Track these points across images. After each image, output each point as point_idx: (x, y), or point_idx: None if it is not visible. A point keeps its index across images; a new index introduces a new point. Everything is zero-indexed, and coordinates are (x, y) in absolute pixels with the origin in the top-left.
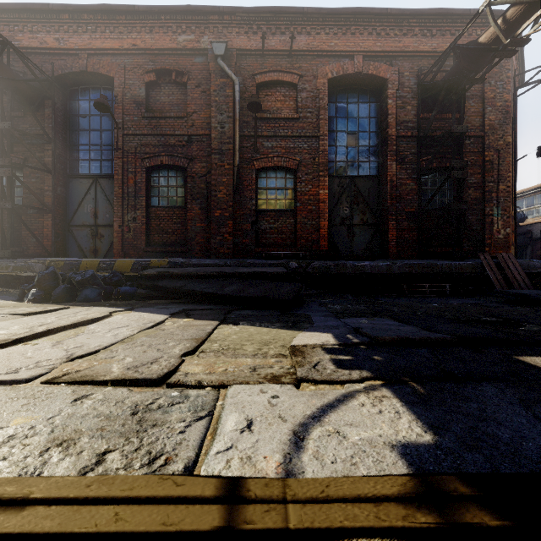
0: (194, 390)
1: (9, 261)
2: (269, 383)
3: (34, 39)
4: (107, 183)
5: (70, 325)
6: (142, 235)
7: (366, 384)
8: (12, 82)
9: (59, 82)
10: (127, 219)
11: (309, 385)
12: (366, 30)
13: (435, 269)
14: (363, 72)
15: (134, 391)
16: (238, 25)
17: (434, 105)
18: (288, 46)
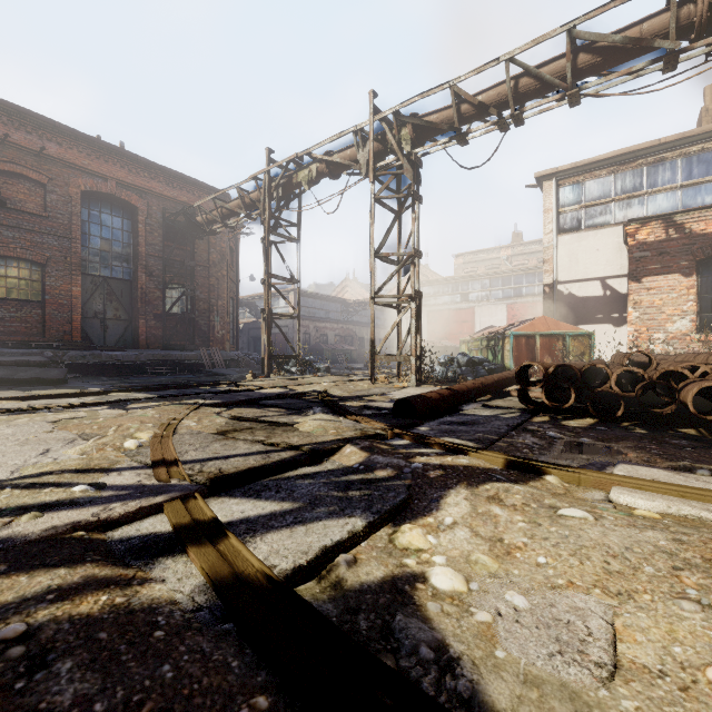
0: None
1: None
2: None
3: None
4: None
5: None
6: None
7: None
8: None
9: None
10: None
11: None
12: (119, 162)
13: (171, 357)
14: (116, 195)
15: None
16: None
17: (176, 237)
18: (36, 147)
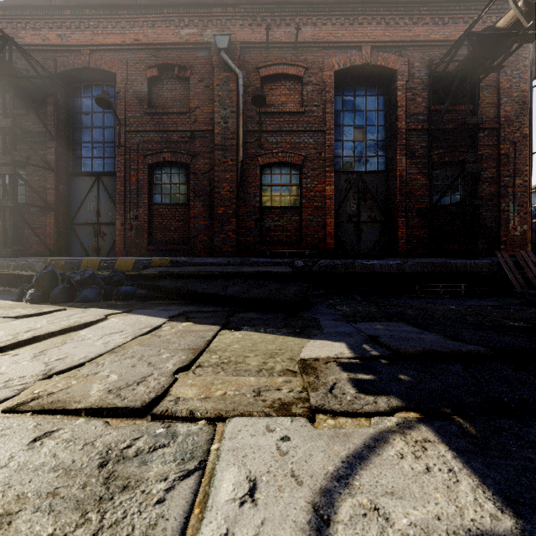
0: (184, 425)
1: (10, 260)
2: (276, 415)
3: (36, 36)
4: (110, 181)
5: (59, 331)
6: (144, 233)
7: (398, 418)
8: (14, 79)
9: (62, 79)
10: (129, 217)
11: (327, 418)
12: (374, 19)
13: (449, 268)
14: (371, 63)
15: (111, 425)
16: (242, 17)
17: (446, 96)
18: (293, 37)
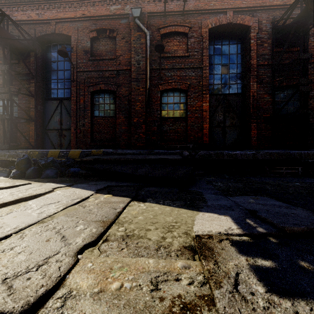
0: None
1: (6, 151)
2: None
3: (24, 15)
4: (68, 103)
5: (12, 202)
6: (88, 135)
7: None
8: (9, 40)
9: (39, 41)
10: (79, 125)
11: None
12: None
13: (289, 156)
14: (233, 22)
15: None
16: None
17: (284, 42)
18: (182, 8)
